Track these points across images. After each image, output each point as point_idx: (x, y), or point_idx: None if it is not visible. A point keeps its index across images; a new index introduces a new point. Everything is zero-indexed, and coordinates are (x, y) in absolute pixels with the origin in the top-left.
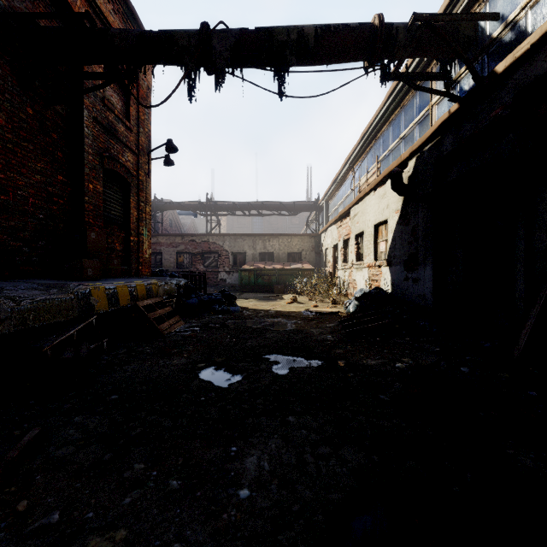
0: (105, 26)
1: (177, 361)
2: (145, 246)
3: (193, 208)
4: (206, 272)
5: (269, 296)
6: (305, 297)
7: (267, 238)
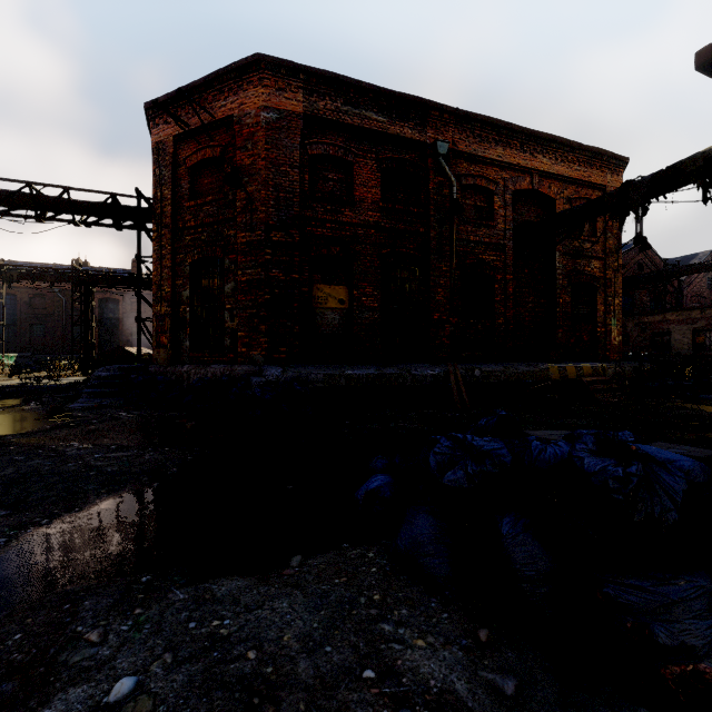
0: (572, 183)
1: (585, 407)
2: (613, 334)
3: None
4: None
5: None
6: None
7: None
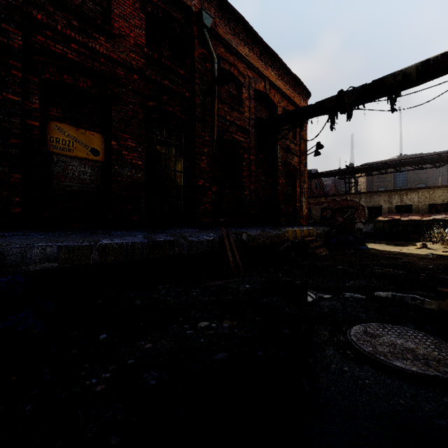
0: (285, 98)
1: (325, 263)
2: (304, 208)
3: (334, 175)
4: (344, 223)
5: (402, 243)
6: (440, 244)
7: (403, 192)
